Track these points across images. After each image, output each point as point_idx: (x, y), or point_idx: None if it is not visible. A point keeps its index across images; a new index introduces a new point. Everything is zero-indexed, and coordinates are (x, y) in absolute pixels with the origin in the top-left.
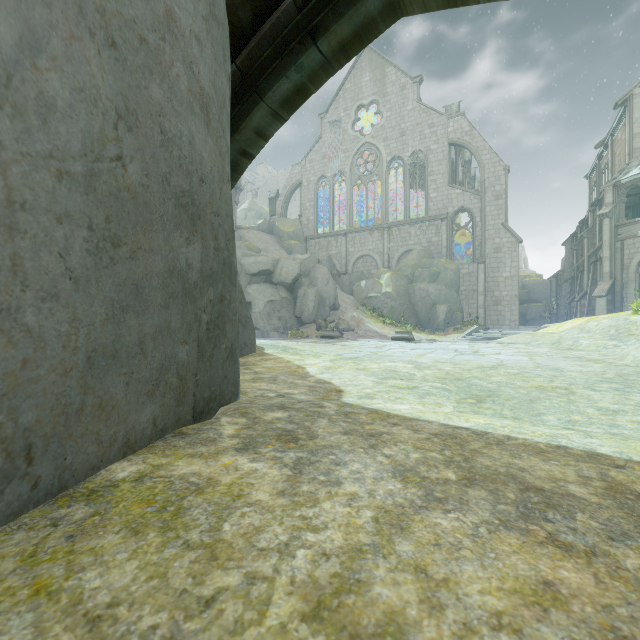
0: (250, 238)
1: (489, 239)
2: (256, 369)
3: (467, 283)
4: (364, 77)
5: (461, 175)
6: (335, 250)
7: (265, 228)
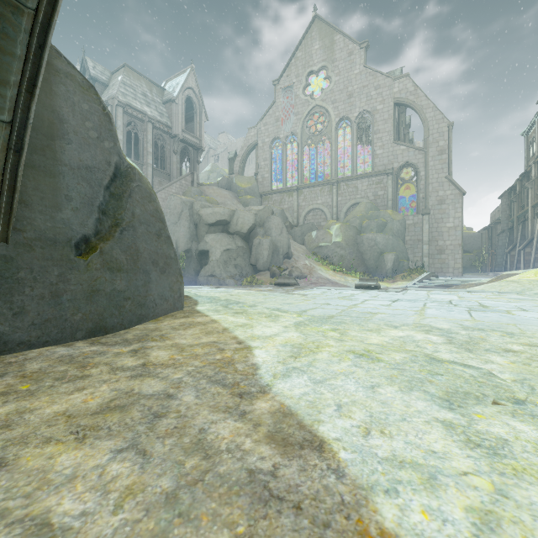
0: (210, 193)
1: (433, 192)
2: (154, 353)
3: (412, 233)
4: (314, 45)
5: (402, 136)
6: (287, 204)
7: (224, 185)
